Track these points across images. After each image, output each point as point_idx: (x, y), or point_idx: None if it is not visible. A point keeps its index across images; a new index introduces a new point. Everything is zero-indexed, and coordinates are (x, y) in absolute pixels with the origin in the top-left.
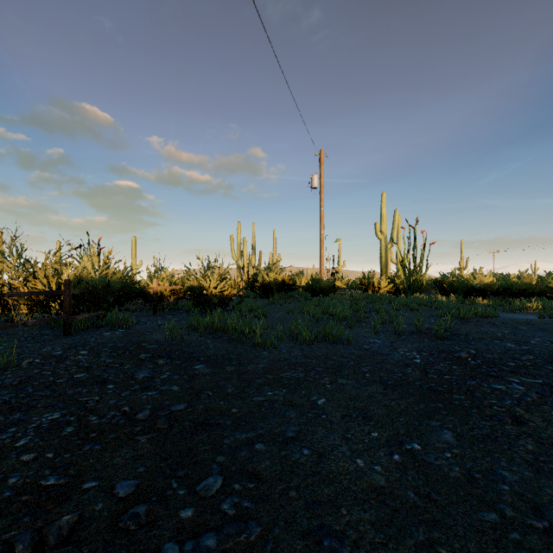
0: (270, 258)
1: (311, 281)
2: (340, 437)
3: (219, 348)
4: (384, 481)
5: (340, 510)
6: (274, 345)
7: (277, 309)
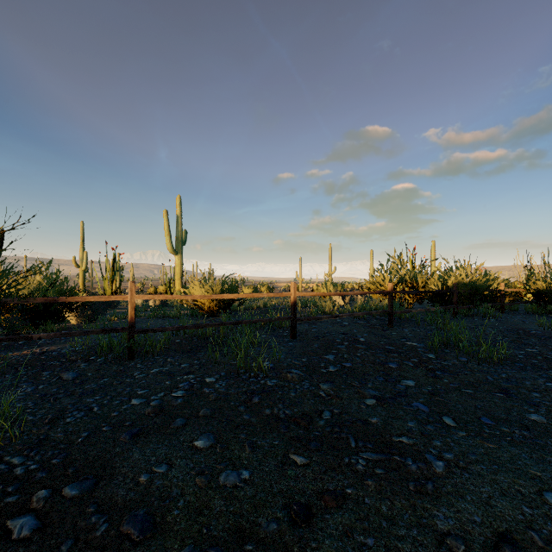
0: None
1: None
2: None
3: None
4: None
5: None
6: None
7: None
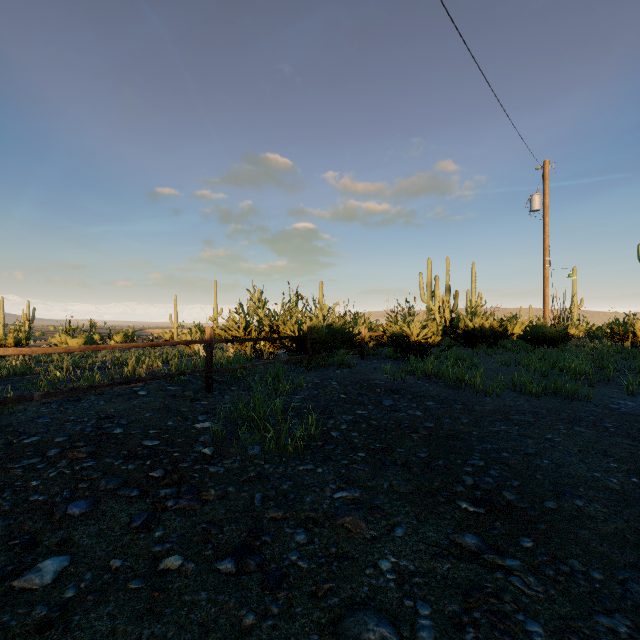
0: (468, 298)
1: (530, 328)
2: (578, 460)
3: (440, 391)
4: (619, 487)
5: (577, 488)
6: (496, 393)
7: (486, 360)
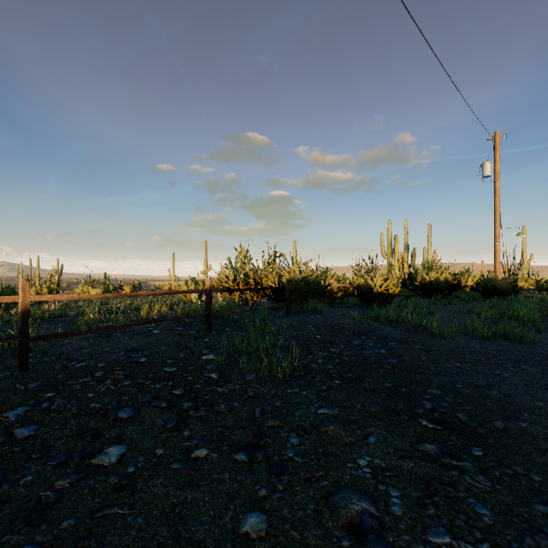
0: (424, 255)
1: (482, 281)
2: (523, 392)
3: (400, 334)
4: None
5: (522, 414)
6: (451, 336)
7: (441, 309)
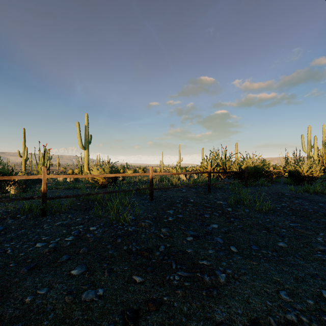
0: None
1: None
2: None
3: None
4: None
5: None
6: None
7: None
